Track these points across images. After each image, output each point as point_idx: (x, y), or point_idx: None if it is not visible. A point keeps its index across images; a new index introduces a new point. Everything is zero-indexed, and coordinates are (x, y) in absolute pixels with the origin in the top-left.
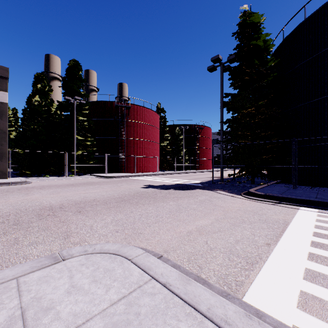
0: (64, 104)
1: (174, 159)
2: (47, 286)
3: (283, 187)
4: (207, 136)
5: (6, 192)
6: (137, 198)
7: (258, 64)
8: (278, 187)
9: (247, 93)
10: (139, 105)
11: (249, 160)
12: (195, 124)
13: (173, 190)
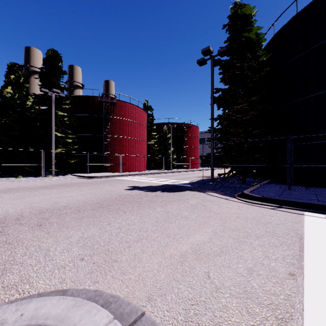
0: (41, 97)
1: (162, 158)
2: None
3: (277, 187)
4: (194, 135)
5: None
6: (119, 203)
7: (250, 58)
8: (272, 187)
9: (238, 88)
10: (125, 102)
11: (241, 159)
12: (183, 123)
13: (161, 193)
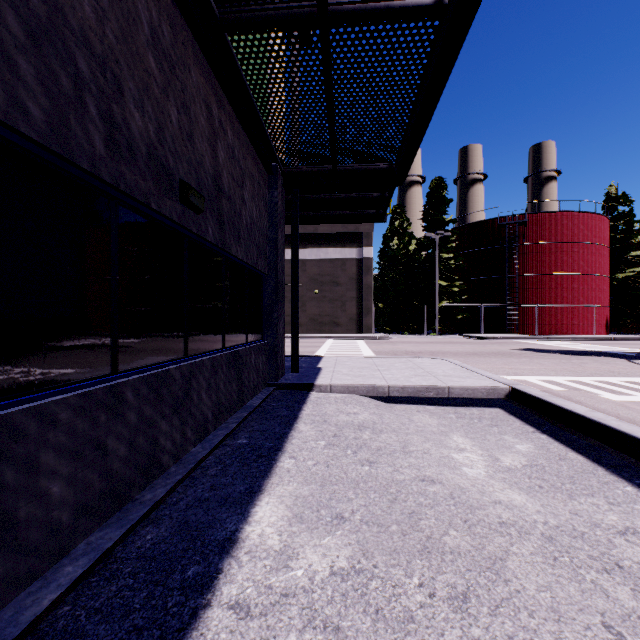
0: (424, 242)
1: None
2: (414, 359)
3: None
4: None
5: (378, 343)
6: (491, 354)
7: None
8: None
9: None
10: (548, 212)
11: None
12: None
13: (555, 354)
